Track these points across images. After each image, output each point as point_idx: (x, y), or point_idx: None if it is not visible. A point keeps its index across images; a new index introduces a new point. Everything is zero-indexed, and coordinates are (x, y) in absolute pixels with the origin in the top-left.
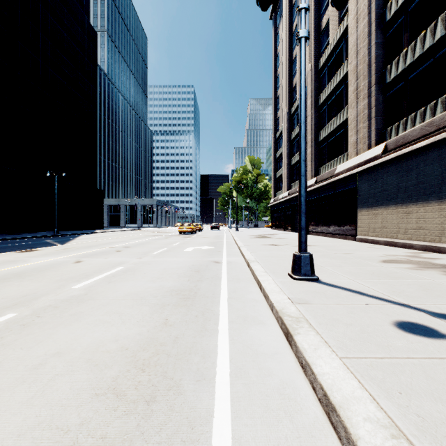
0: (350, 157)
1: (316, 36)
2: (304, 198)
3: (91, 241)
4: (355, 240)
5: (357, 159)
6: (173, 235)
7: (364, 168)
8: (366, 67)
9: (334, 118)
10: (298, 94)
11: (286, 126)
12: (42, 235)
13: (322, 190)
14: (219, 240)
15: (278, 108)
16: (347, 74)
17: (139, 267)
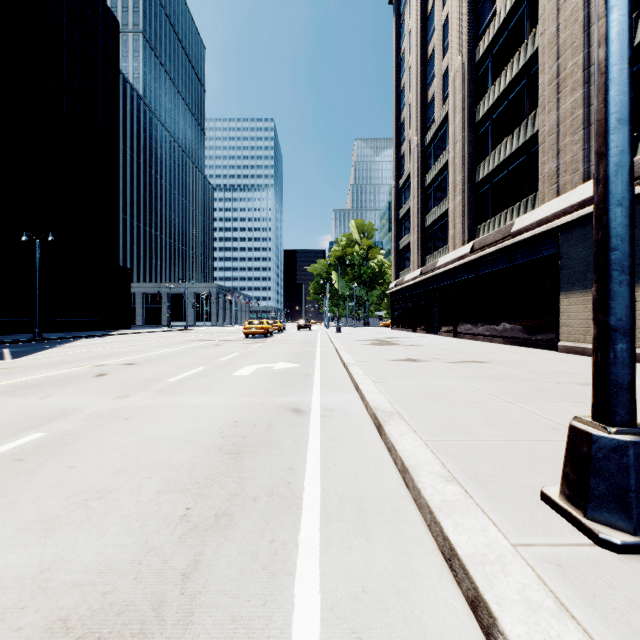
0: (541, 202)
1: (470, 8)
2: (629, 209)
3: (80, 351)
4: (555, 349)
5: (561, 202)
6: (233, 339)
7: (581, 215)
8: (579, 31)
9: (506, 139)
10: (437, 112)
11: (416, 166)
12: (7, 340)
13: (484, 263)
14: (308, 348)
15: (402, 140)
16: (533, 57)
17: (84, 435)
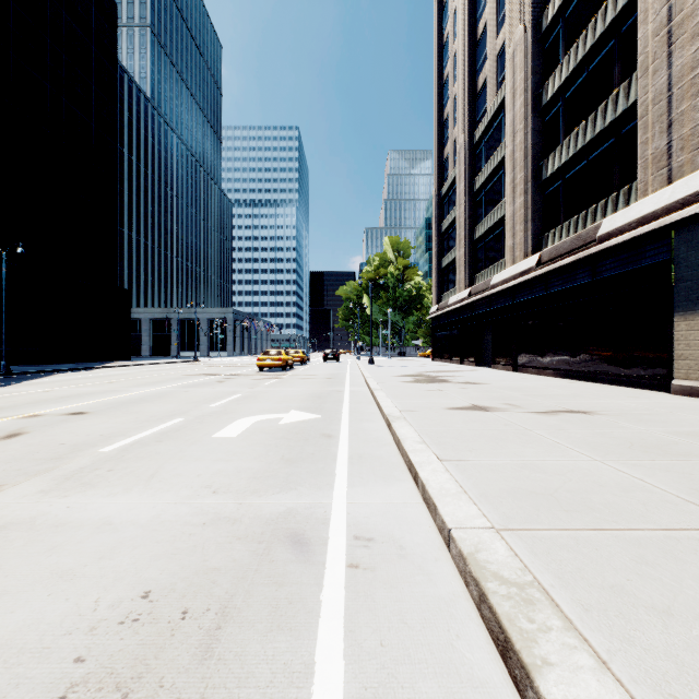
0: (642, 194)
1: None
2: None
3: (35, 391)
4: (666, 389)
5: (677, 190)
6: (244, 373)
7: None
8: None
9: (586, 120)
10: (490, 100)
11: (463, 167)
12: None
13: (555, 279)
14: (334, 386)
15: (445, 141)
16: (625, 9)
17: None
